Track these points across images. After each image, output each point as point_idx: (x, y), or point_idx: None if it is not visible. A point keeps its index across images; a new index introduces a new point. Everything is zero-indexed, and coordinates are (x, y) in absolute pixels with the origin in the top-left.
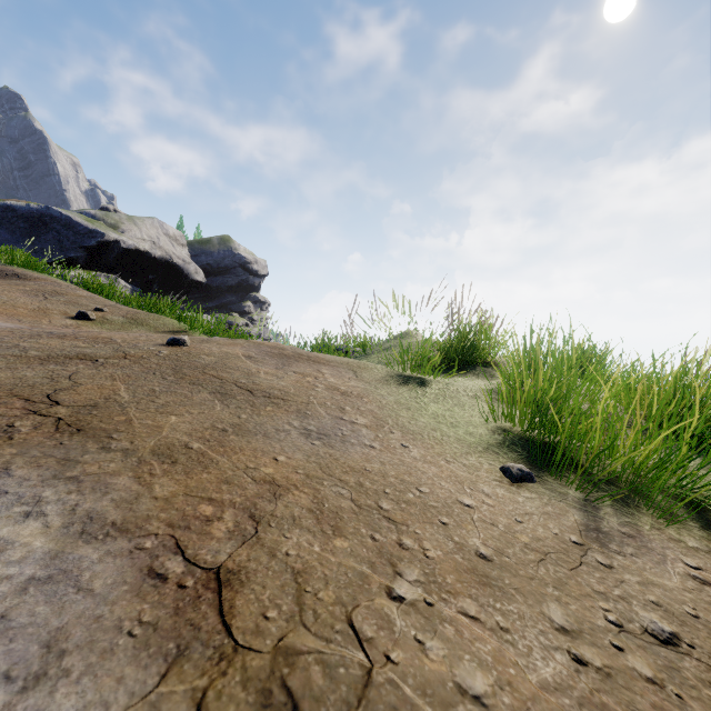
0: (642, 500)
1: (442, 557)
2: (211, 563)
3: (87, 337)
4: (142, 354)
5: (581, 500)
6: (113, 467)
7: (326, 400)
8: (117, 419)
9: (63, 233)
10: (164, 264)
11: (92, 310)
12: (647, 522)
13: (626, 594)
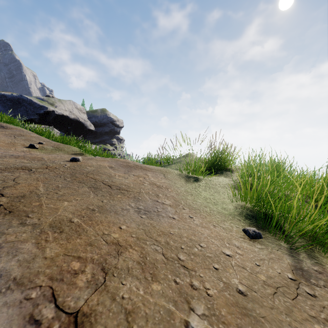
0: (321, 248)
1: (217, 294)
2: (73, 308)
3: (30, 157)
4: (56, 166)
5: (288, 249)
6: (24, 236)
7: (149, 190)
8: (34, 204)
9: (28, 107)
10: (75, 122)
11: (37, 143)
12: (326, 262)
13: None
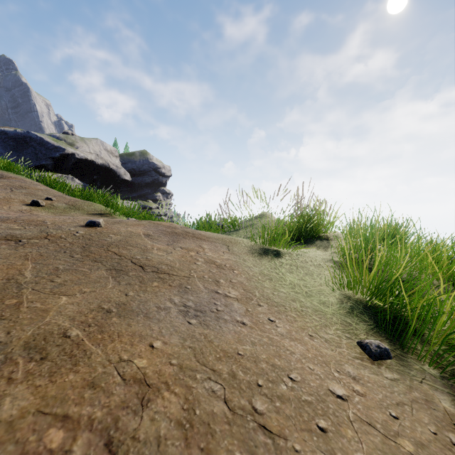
0: None
1: None
2: None
3: (25, 220)
4: (62, 235)
5: (438, 378)
6: None
7: (204, 273)
8: (7, 302)
9: (38, 149)
10: (104, 169)
11: (44, 199)
12: None
13: None
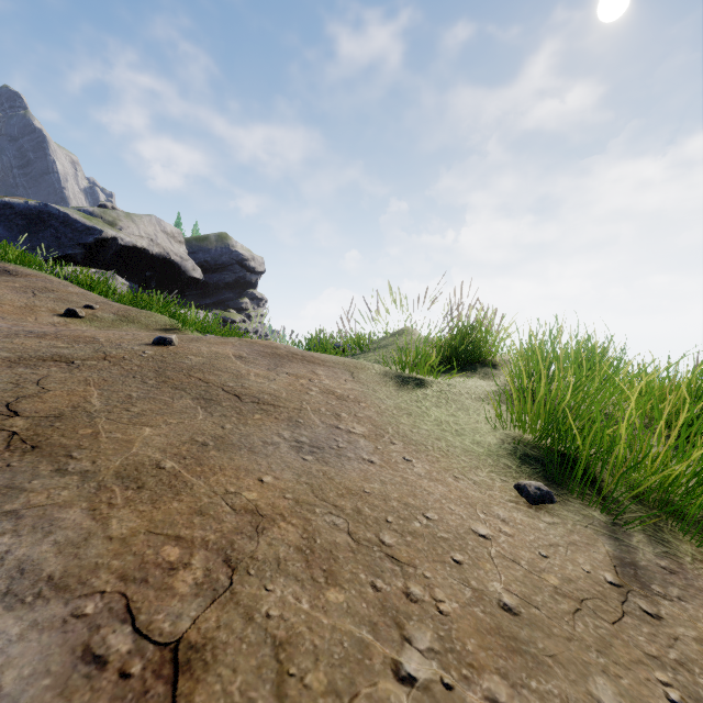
0: (677, 523)
1: (459, 611)
2: (168, 635)
3: (68, 336)
4: (124, 355)
5: (609, 524)
6: (65, 495)
7: (320, 405)
8: (82, 432)
9: (61, 230)
10: (162, 261)
11: (82, 307)
12: (686, 552)
13: (684, 658)
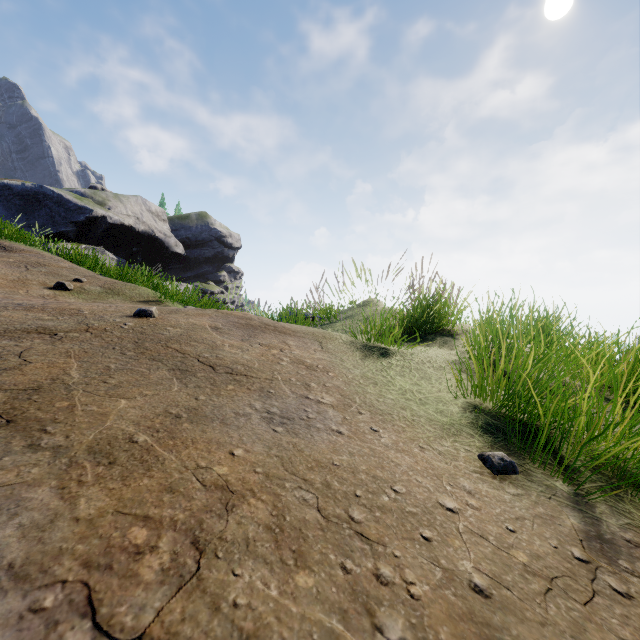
0: (637, 493)
1: (430, 594)
2: (130, 630)
3: (54, 308)
4: (106, 327)
5: (571, 495)
6: (35, 473)
7: (290, 375)
8: (58, 405)
9: (55, 210)
10: (147, 238)
11: (71, 280)
12: None
13: None
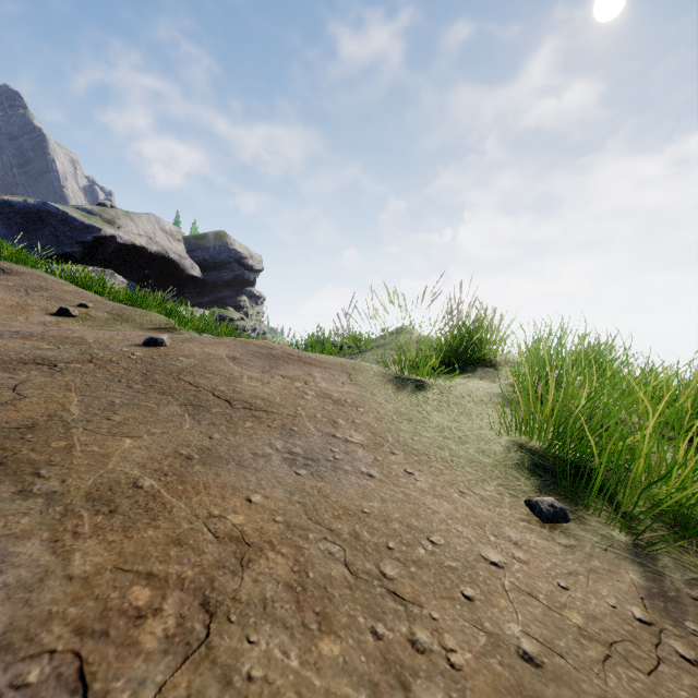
0: None
1: (473, 663)
2: None
3: (55, 336)
4: (112, 357)
5: (630, 546)
6: (25, 523)
7: (316, 411)
8: (54, 445)
9: (60, 229)
10: (161, 260)
11: (76, 306)
12: None
13: None
